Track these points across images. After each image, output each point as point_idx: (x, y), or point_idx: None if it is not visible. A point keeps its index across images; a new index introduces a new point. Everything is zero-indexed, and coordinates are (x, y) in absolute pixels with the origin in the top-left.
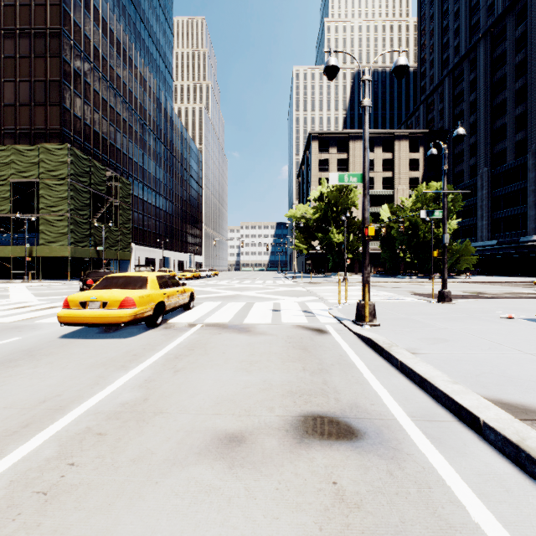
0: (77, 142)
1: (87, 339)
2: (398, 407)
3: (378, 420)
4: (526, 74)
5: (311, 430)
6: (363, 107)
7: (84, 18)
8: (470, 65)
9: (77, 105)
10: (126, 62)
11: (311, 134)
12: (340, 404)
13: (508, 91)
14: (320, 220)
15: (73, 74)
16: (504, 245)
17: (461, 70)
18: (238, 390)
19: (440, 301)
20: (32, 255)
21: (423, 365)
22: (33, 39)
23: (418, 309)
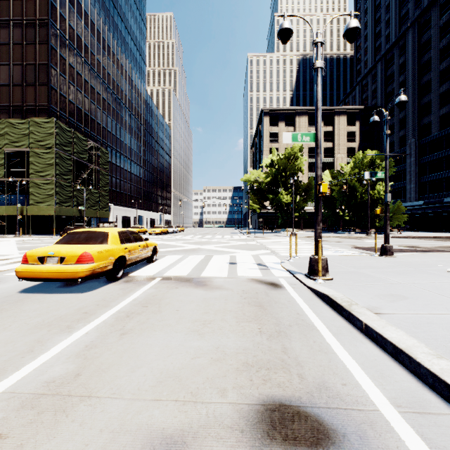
0: (62, 117)
1: (45, 294)
2: (376, 389)
3: (357, 411)
4: (449, 57)
5: (273, 431)
6: (315, 69)
7: (68, 10)
8: (399, 51)
9: (62, 85)
10: (105, 49)
11: (263, 110)
12: (305, 385)
13: (433, 72)
14: (271, 184)
15: (59, 58)
16: (430, 205)
17: (391, 55)
18: (186, 361)
19: (383, 254)
20: (23, 213)
21: (393, 330)
22: (25, 29)
23: (364, 262)
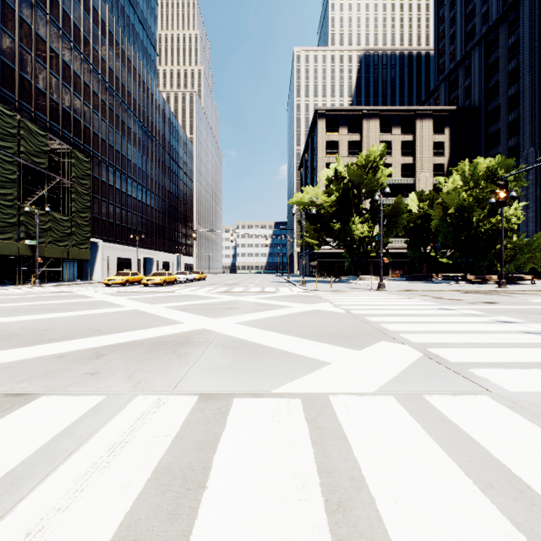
0: (7, 99)
1: None
2: None
3: None
4: None
5: None
6: None
7: None
8: (508, 27)
9: (7, 48)
10: (88, 12)
11: (317, 111)
12: None
13: None
14: (336, 207)
15: None
16: None
17: (495, 35)
18: None
19: None
20: None
21: None
22: None
23: None
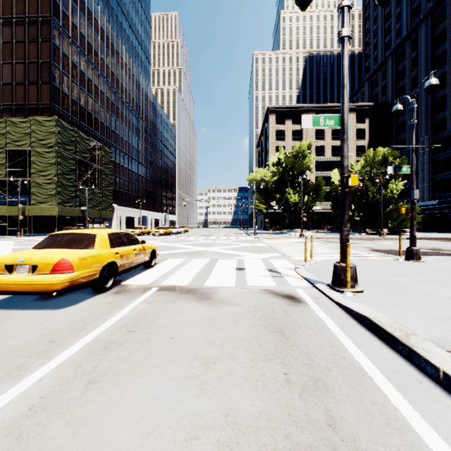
0: (65, 116)
1: (13, 310)
2: None
3: None
4: None
5: None
6: (341, 39)
7: (71, 8)
8: (411, 45)
9: (65, 83)
10: (108, 48)
11: (269, 108)
12: None
13: (448, 66)
14: (278, 183)
15: (61, 56)
16: (445, 205)
17: (403, 50)
18: (176, 449)
19: (409, 258)
20: (24, 213)
21: None
22: (27, 26)
23: (391, 268)
